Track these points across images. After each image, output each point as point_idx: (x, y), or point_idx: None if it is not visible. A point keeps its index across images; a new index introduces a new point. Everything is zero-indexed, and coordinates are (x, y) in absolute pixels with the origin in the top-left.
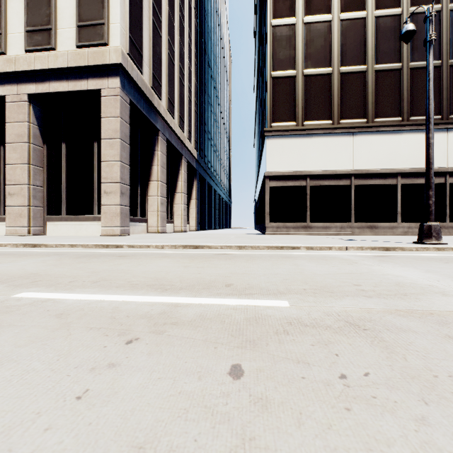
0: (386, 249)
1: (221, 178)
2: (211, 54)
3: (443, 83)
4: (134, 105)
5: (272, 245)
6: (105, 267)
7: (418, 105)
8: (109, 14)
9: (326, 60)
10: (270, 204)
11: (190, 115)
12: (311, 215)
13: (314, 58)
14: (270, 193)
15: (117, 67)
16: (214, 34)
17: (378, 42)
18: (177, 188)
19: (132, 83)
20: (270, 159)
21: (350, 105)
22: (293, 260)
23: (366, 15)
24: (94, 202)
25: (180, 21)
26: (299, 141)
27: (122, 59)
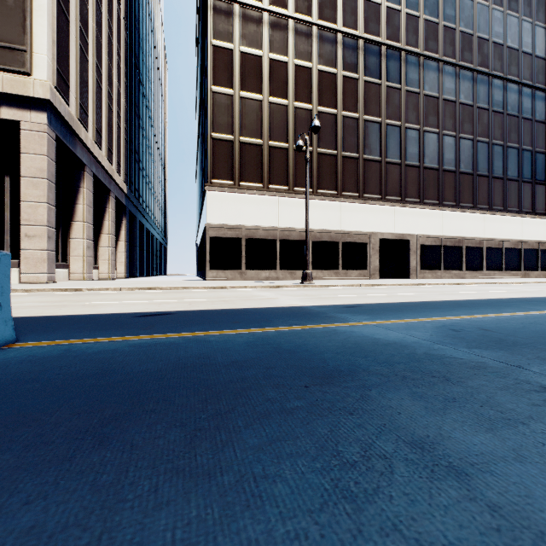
0: (278, 287)
1: (154, 215)
2: (143, 67)
3: (338, 168)
4: (60, 140)
5: (208, 286)
6: (103, 297)
7: (323, 182)
8: (32, 41)
9: (258, 133)
10: (211, 253)
11: (120, 143)
12: (246, 263)
13: (249, 129)
14: (211, 243)
15: (44, 102)
16: (147, 43)
17: (296, 128)
18: (103, 228)
19: (58, 117)
20: (211, 212)
21: (277, 174)
22: (218, 292)
23: (288, 104)
24: (6, 245)
25: (108, 38)
26: (236, 199)
27: (50, 95)
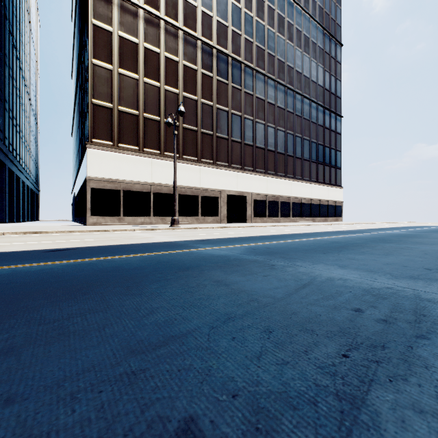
0: (153, 229)
1: (26, 163)
2: (13, 19)
3: (198, 141)
4: None
5: (93, 230)
6: None
7: (187, 150)
8: None
9: (135, 105)
10: (91, 202)
11: None
12: (124, 211)
13: (126, 101)
14: (91, 193)
15: None
16: None
17: (166, 106)
18: None
19: None
20: (91, 167)
21: (150, 140)
22: (103, 234)
23: (160, 86)
24: None
25: None
26: (115, 157)
27: None
